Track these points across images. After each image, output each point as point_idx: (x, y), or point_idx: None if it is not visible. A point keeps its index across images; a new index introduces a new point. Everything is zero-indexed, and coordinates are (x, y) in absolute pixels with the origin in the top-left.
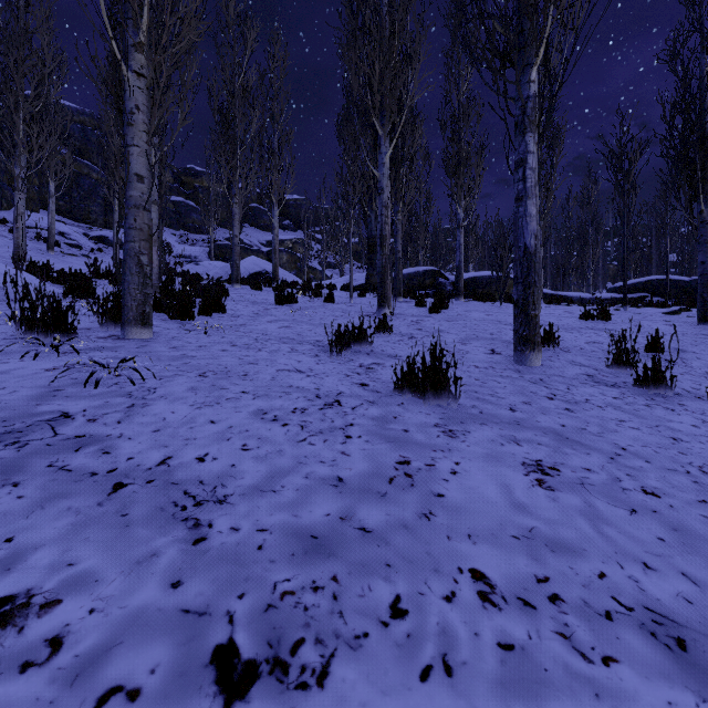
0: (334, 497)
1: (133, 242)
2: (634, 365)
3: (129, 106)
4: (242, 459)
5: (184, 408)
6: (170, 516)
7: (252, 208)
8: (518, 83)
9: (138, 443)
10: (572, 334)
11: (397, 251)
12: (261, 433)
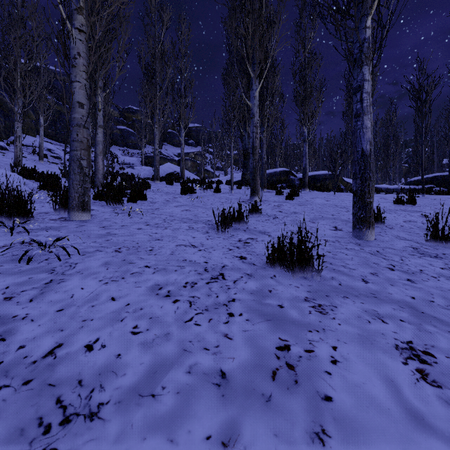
0: (216, 404)
1: (75, 151)
2: (448, 240)
3: (73, 53)
4: (129, 346)
5: (93, 284)
6: (27, 444)
7: (169, 132)
8: (357, 29)
9: (38, 325)
10: (391, 215)
11: (263, 158)
12: (153, 311)
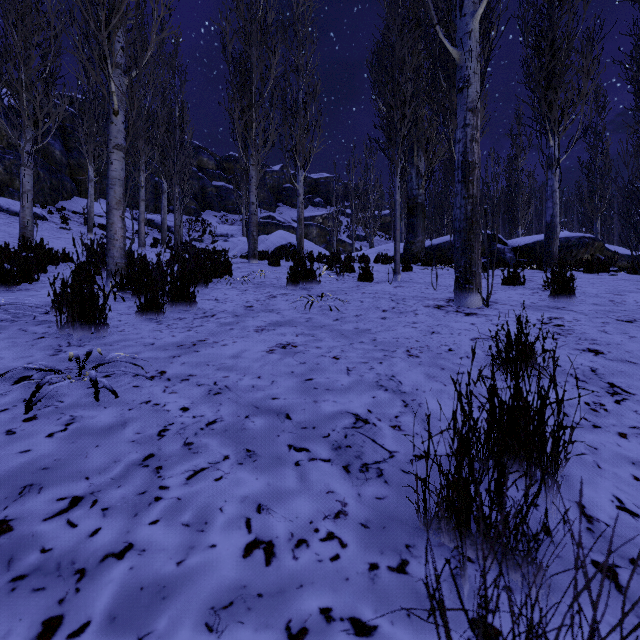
0: None
1: None
2: None
3: None
4: None
5: None
6: None
7: (286, 188)
8: None
9: None
10: None
11: None
12: None
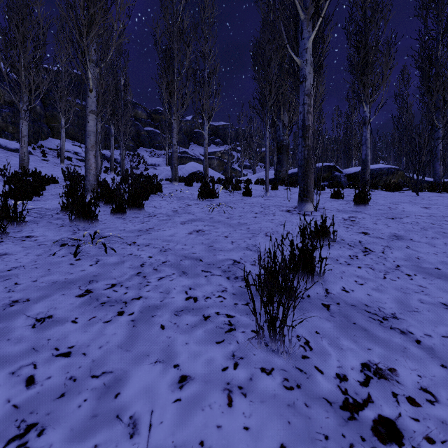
0: None
1: None
2: None
3: None
4: None
5: None
6: None
7: (196, 132)
8: None
9: None
10: None
11: None
12: None
